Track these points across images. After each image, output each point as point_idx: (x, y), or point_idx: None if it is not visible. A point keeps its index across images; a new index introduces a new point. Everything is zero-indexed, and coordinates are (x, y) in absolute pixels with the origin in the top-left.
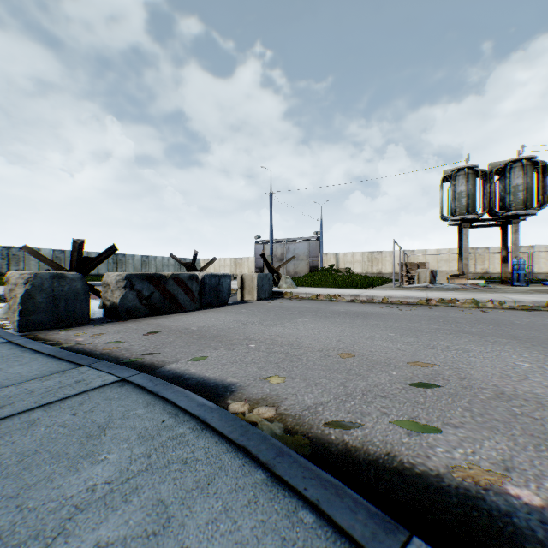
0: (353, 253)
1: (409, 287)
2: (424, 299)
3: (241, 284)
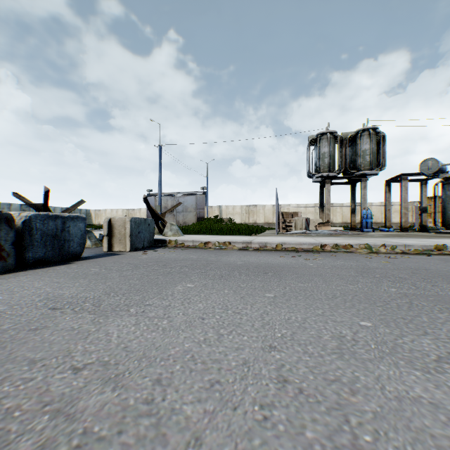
0: (233, 206)
1: (288, 233)
2: (318, 245)
3: (108, 231)
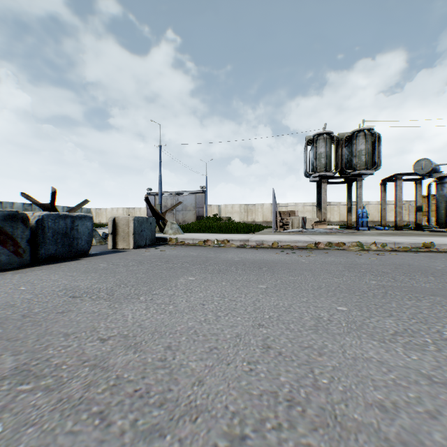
0: (232, 204)
1: (285, 232)
2: (312, 242)
3: (112, 229)
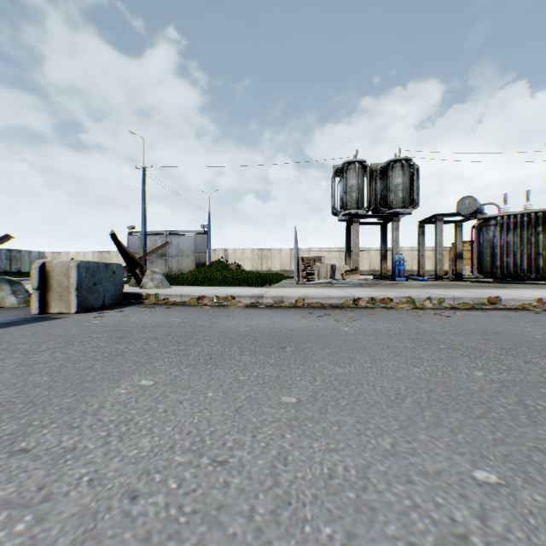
0: (243, 249)
1: (310, 283)
2: (350, 299)
3: (40, 282)
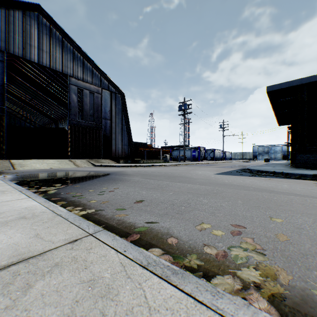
0: None
1: None
2: None
3: None
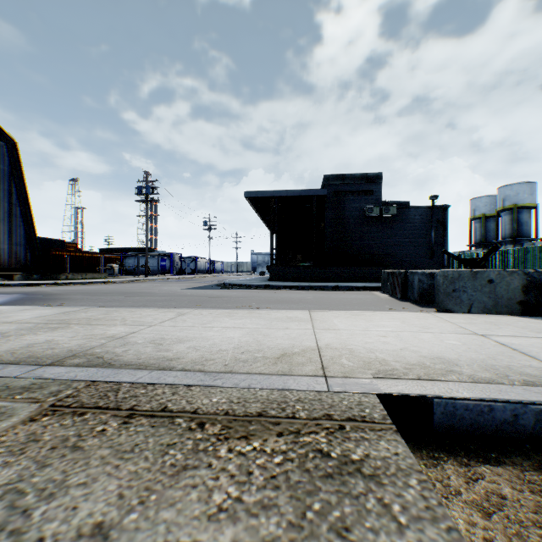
0: None
1: None
2: None
3: None
